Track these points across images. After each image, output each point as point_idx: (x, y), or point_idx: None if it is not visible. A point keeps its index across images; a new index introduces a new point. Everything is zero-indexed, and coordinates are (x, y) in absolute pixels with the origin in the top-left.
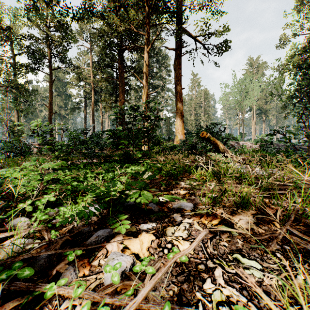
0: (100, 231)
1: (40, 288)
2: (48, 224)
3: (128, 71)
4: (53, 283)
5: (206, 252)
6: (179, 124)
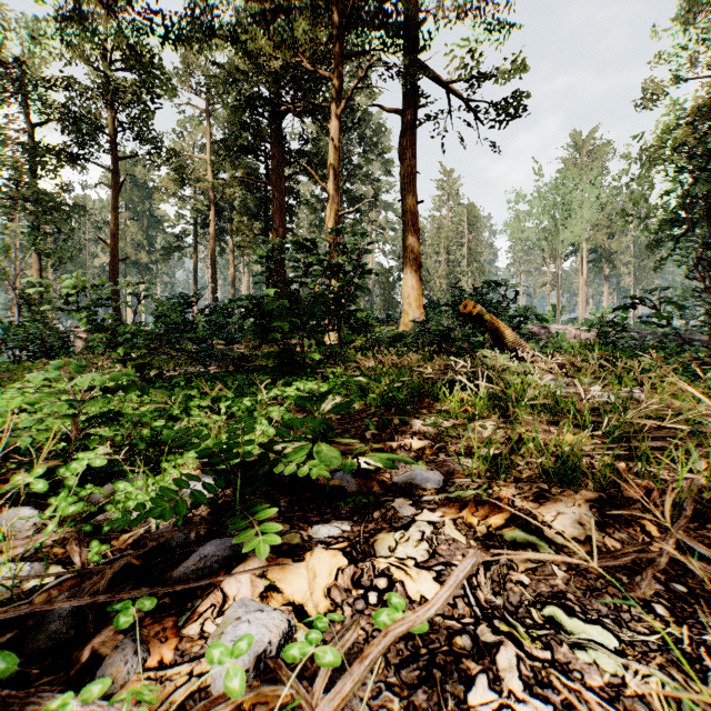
0: (211, 545)
1: (39, 704)
2: (84, 527)
3: (294, 162)
4: (69, 692)
5: (475, 599)
6: (411, 285)
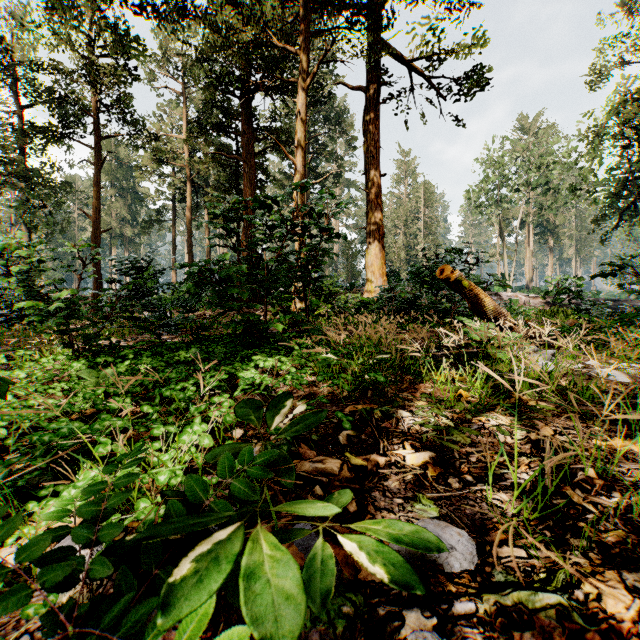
0: None
1: None
2: None
3: (263, 139)
4: None
5: None
6: (374, 254)
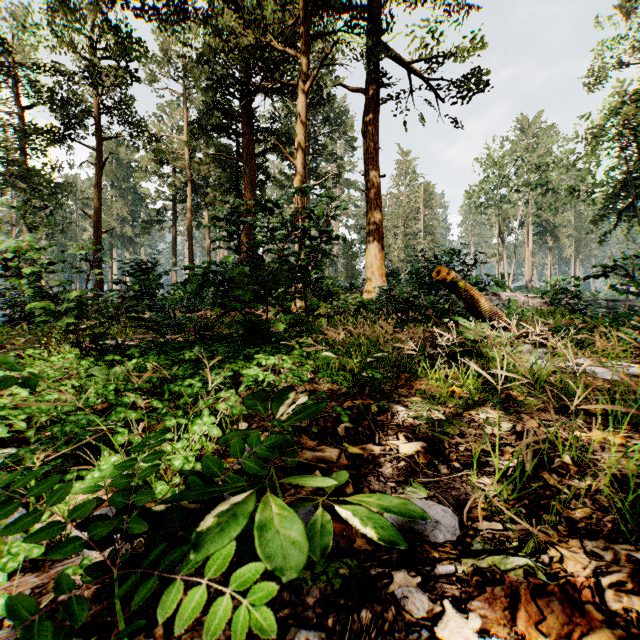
0: None
1: None
2: None
3: (263, 140)
4: None
5: None
6: (374, 255)
